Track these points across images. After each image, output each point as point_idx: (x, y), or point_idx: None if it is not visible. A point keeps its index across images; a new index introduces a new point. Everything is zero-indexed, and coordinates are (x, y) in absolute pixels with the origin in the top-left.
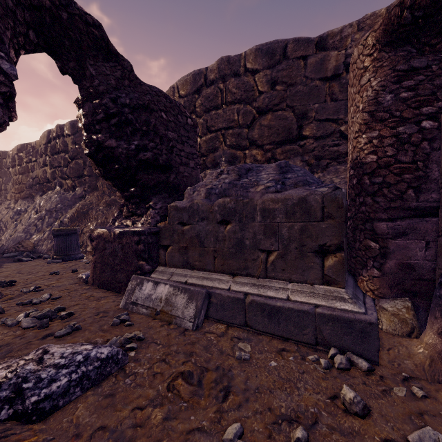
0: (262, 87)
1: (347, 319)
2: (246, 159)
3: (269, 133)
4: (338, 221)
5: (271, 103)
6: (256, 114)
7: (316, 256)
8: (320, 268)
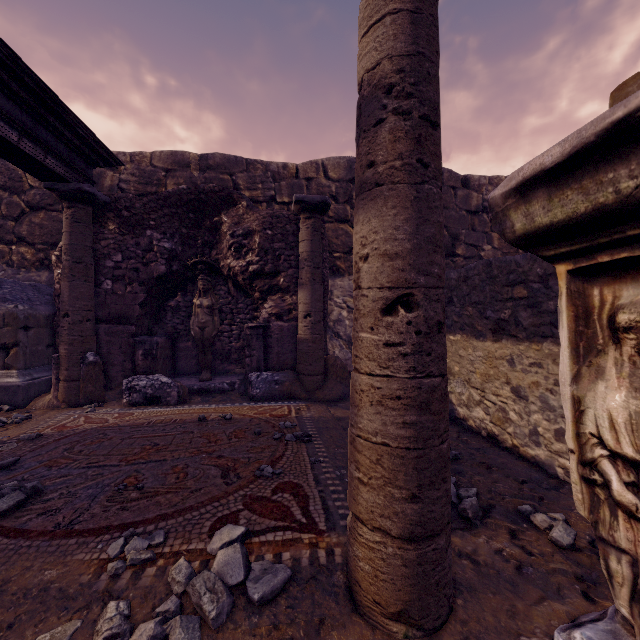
0: (32, 181)
1: (6, 386)
2: (12, 256)
3: (42, 233)
4: (14, 328)
5: (43, 202)
6: (26, 208)
7: (2, 351)
8: (3, 359)
